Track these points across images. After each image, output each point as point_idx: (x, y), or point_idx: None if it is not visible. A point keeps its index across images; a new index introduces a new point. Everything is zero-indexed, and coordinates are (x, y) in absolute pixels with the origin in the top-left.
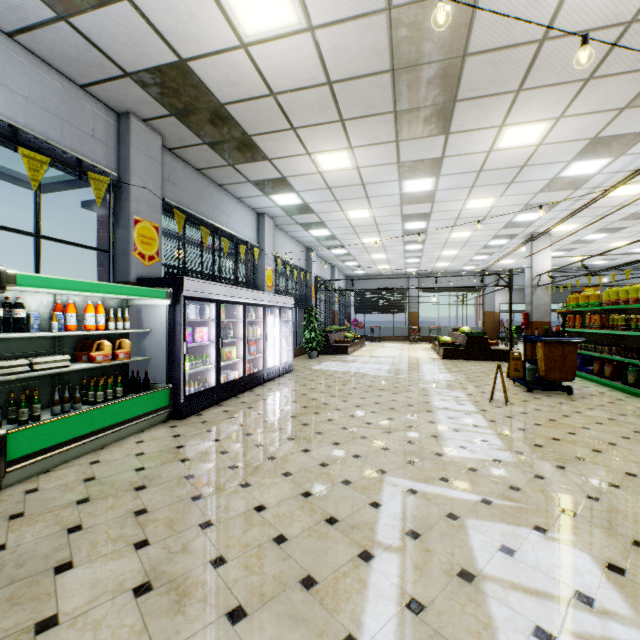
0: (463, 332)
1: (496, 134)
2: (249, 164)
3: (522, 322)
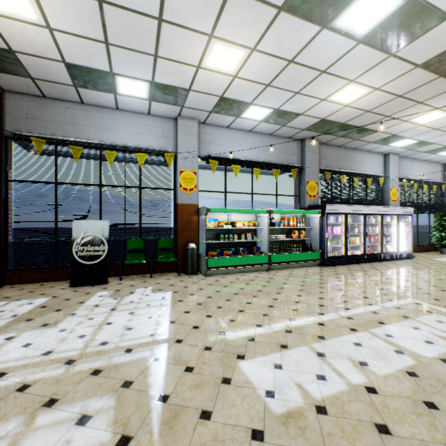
0: None
1: None
2: (366, 136)
3: None
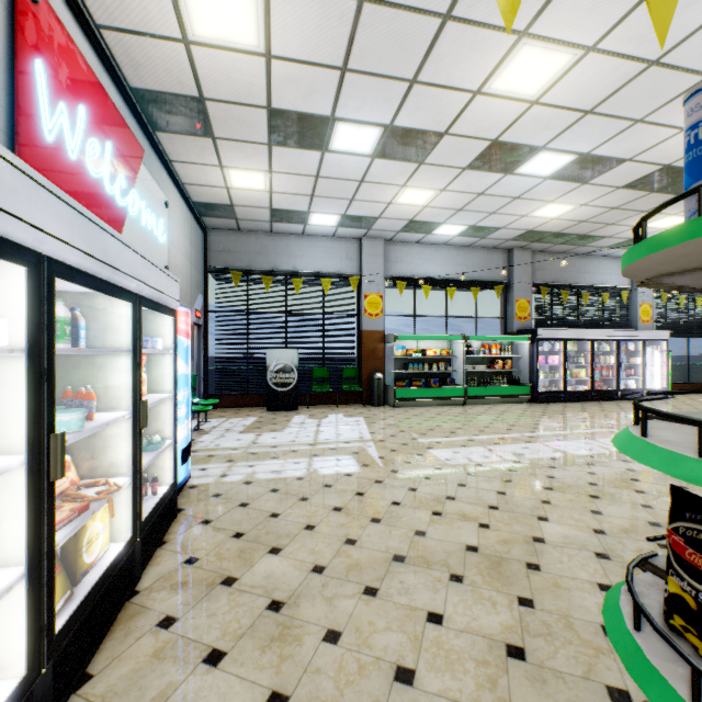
0: None
1: None
2: (594, 242)
3: None
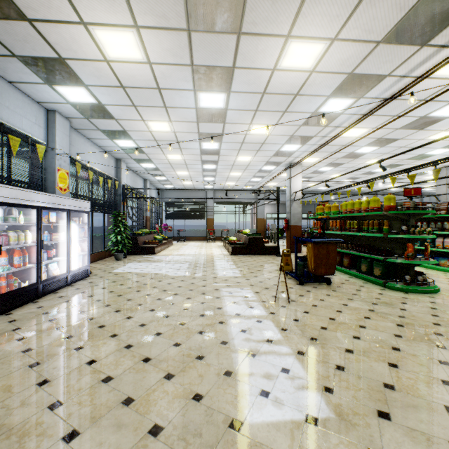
0: (245, 233)
1: (282, 47)
2: (0, 22)
3: (284, 226)
